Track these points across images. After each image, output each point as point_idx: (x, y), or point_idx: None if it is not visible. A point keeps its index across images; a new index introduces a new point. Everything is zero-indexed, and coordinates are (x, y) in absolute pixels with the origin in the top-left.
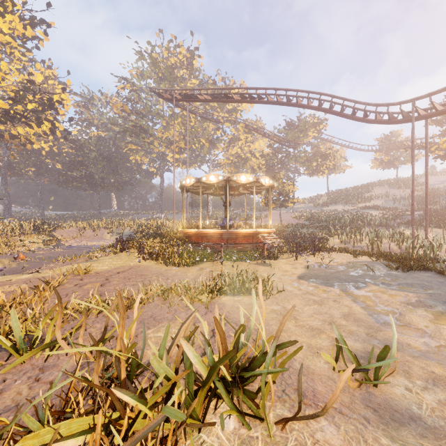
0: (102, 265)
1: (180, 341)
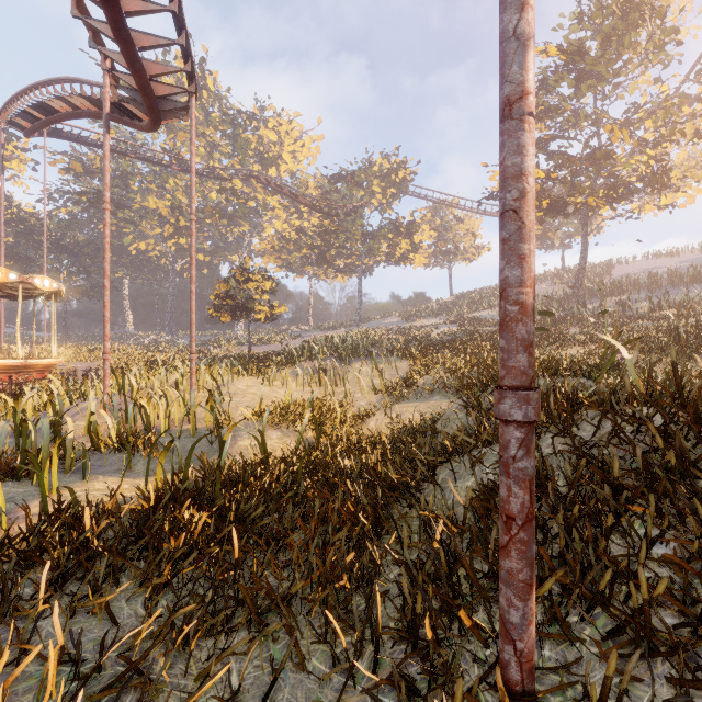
0: None
1: None
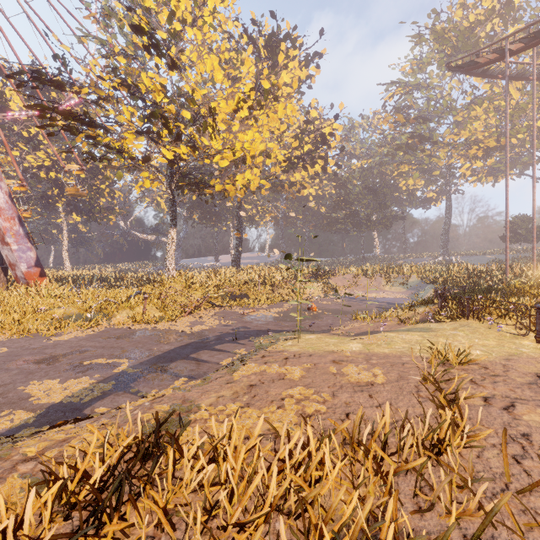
0: (460, 343)
1: None
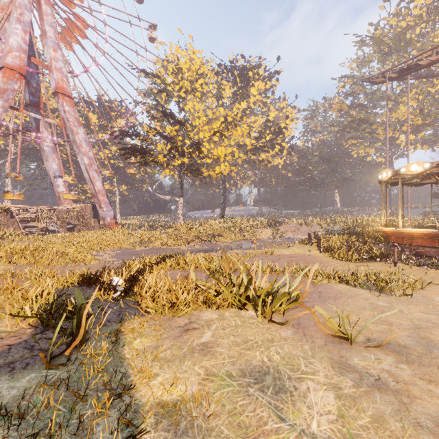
0: (287, 251)
1: (243, 274)
